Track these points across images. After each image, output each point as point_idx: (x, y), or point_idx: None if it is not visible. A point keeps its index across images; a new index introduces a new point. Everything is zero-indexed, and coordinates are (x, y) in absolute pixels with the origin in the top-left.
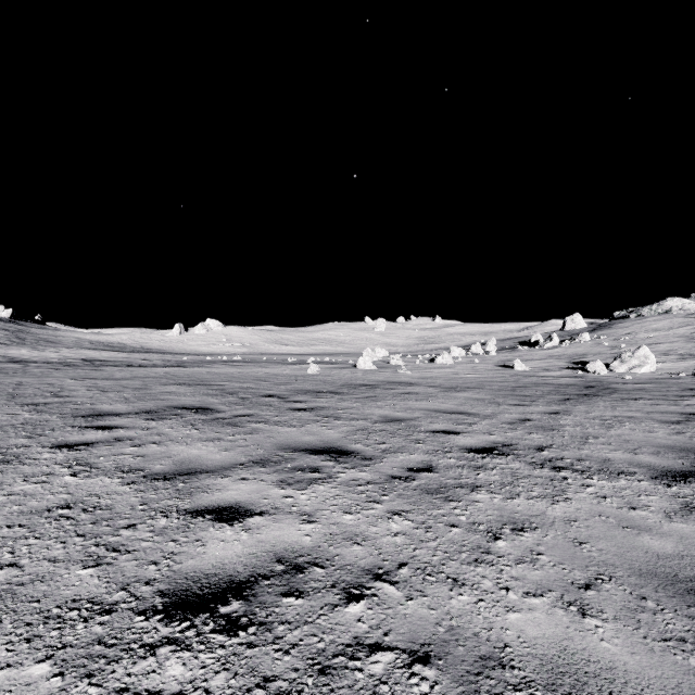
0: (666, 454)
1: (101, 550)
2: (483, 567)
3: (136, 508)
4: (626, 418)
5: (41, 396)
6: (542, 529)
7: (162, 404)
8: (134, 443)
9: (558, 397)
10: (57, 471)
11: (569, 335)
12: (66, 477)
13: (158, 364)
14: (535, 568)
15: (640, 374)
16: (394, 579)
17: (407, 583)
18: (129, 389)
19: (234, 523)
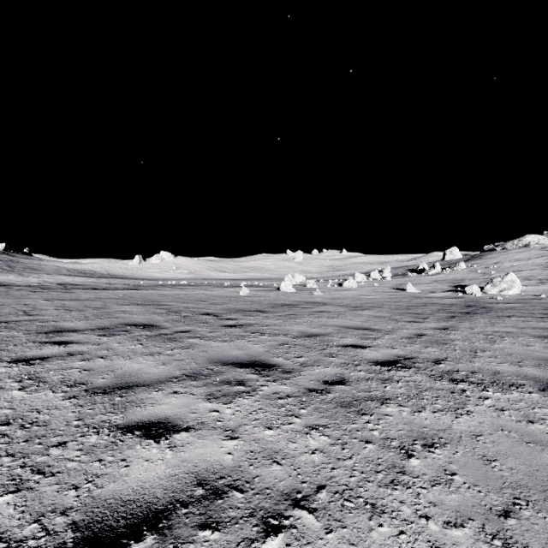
0: (546, 366)
1: (26, 472)
2: (400, 490)
3: (71, 424)
4: (504, 333)
5: (15, 315)
6: (451, 445)
7: (115, 321)
8: (83, 357)
9: (445, 315)
10: (7, 386)
11: (448, 264)
12: (14, 391)
13: (118, 287)
14: (451, 491)
15: (508, 295)
16: (313, 505)
17: (326, 511)
18: (91, 308)
19: (160, 440)
